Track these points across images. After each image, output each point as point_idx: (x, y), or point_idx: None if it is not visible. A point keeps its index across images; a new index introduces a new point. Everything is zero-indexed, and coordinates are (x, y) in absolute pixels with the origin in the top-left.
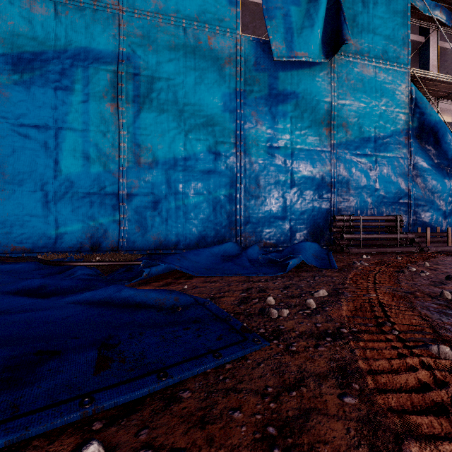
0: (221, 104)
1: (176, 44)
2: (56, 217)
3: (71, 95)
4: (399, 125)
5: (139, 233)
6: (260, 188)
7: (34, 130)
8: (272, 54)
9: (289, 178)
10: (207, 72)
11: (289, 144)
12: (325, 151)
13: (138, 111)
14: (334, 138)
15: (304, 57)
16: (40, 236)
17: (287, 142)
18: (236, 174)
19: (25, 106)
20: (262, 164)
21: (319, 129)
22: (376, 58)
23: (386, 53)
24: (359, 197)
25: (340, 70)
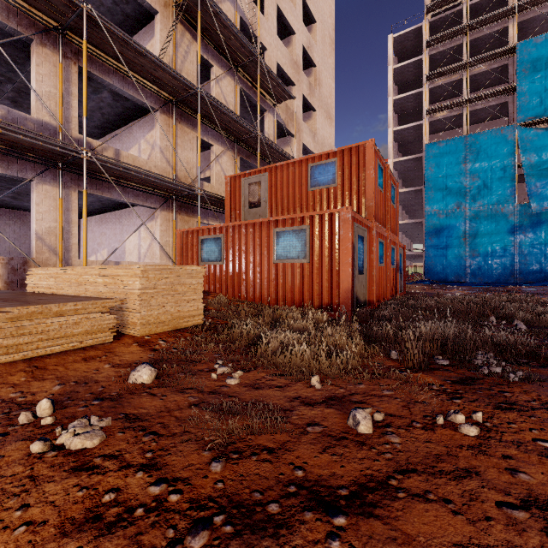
0: (507, 232)
1: (487, 215)
2: (446, 273)
3: (450, 238)
4: None
5: (473, 277)
6: (527, 261)
7: (440, 249)
8: (531, 211)
9: (544, 256)
10: (501, 221)
11: (544, 242)
12: None
13: (472, 239)
14: None
15: None
16: (441, 278)
17: (542, 241)
18: (514, 256)
19: (437, 243)
20: (528, 251)
21: None
22: None
23: None
24: None
25: None
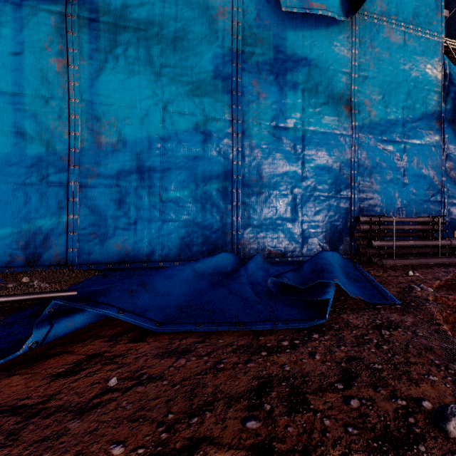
0: (212, 68)
1: None
2: None
3: None
4: (431, 106)
5: (98, 240)
6: (264, 181)
7: None
8: (279, 2)
9: (300, 168)
10: (194, 24)
11: (300, 124)
12: (344, 135)
13: (96, 71)
14: (355, 118)
15: (321, 10)
16: None
17: (297, 122)
18: (232, 162)
19: None
20: (265, 149)
21: (337, 107)
22: (404, 23)
23: (416, 17)
24: (385, 193)
25: (362, 34)
